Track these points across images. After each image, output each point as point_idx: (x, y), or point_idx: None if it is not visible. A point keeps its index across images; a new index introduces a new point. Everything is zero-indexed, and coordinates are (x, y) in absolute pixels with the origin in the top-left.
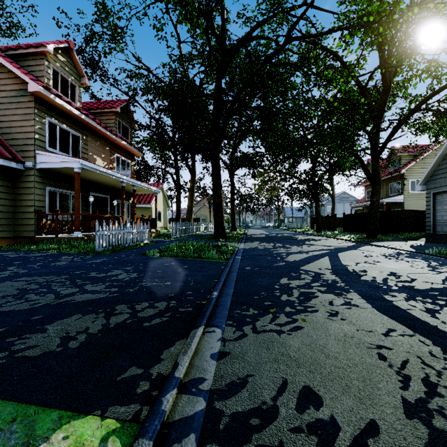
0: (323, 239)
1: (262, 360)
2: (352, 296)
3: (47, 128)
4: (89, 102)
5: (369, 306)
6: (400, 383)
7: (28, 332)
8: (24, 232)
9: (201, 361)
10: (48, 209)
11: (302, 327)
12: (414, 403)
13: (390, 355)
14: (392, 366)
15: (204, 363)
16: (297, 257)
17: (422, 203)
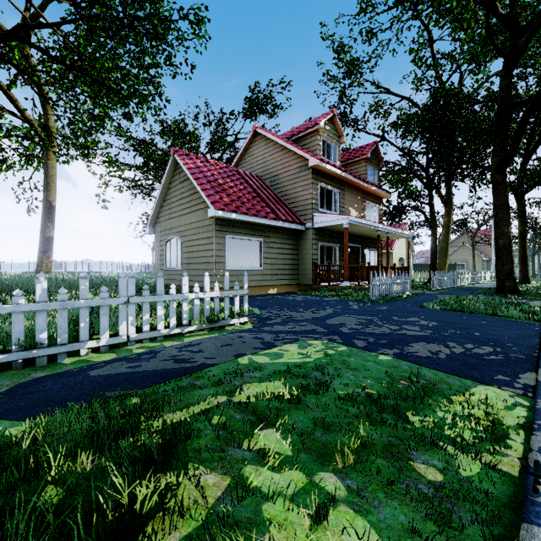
0: None
1: None
2: None
3: (319, 193)
4: None
5: None
6: None
7: (403, 345)
8: (305, 281)
9: None
10: (319, 261)
11: None
12: None
13: None
14: None
15: None
16: None
17: None
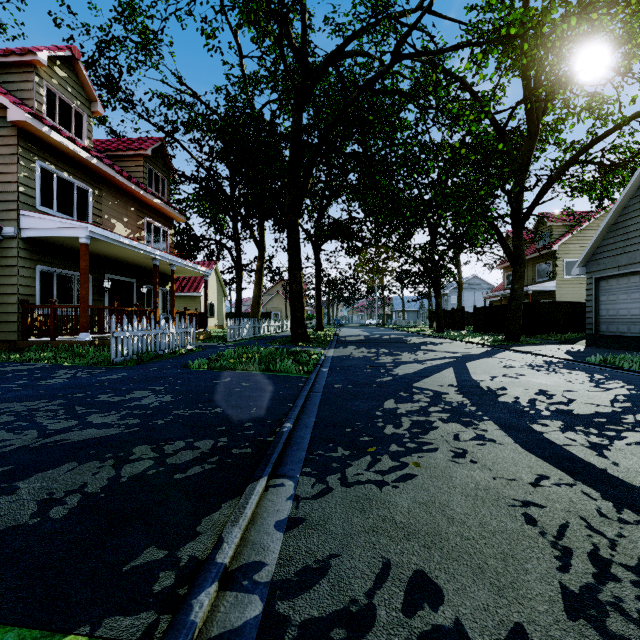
0: (446, 343)
1: (354, 530)
2: (486, 426)
3: (38, 177)
4: (104, 140)
5: (511, 442)
6: (557, 560)
7: None
8: (2, 334)
9: (260, 534)
10: (40, 298)
11: (414, 476)
12: (579, 593)
13: (542, 517)
14: (546, 534)
15: (264, 537)
16: (408, 369)
17: (580, 292)
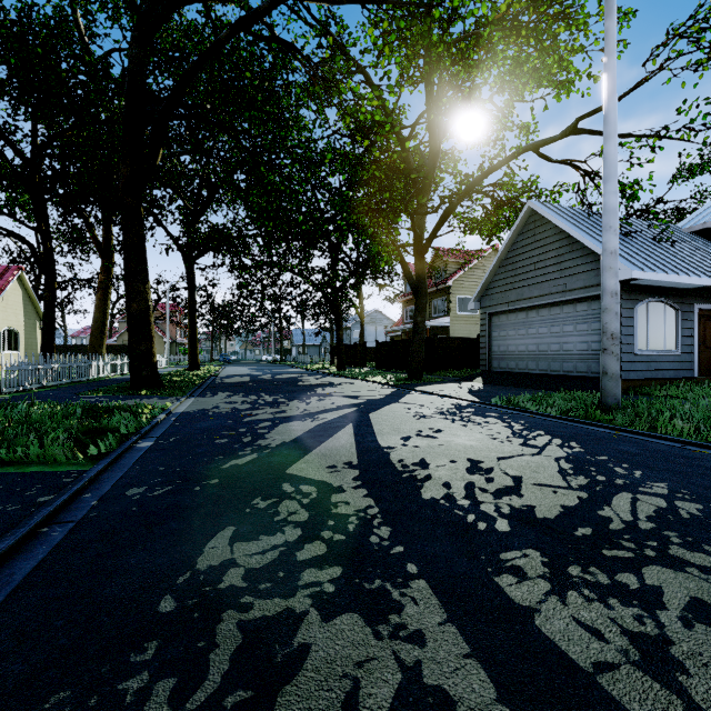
0: (347, 383)
1: None
2: (419, 611)
3: None
4: None
5: (490, 695)
6: None
7: None
8: None
9: None
10: None
11: None
12: None
13: None
14: None
15: None
16: (290, 431)
17: (470, 329)
